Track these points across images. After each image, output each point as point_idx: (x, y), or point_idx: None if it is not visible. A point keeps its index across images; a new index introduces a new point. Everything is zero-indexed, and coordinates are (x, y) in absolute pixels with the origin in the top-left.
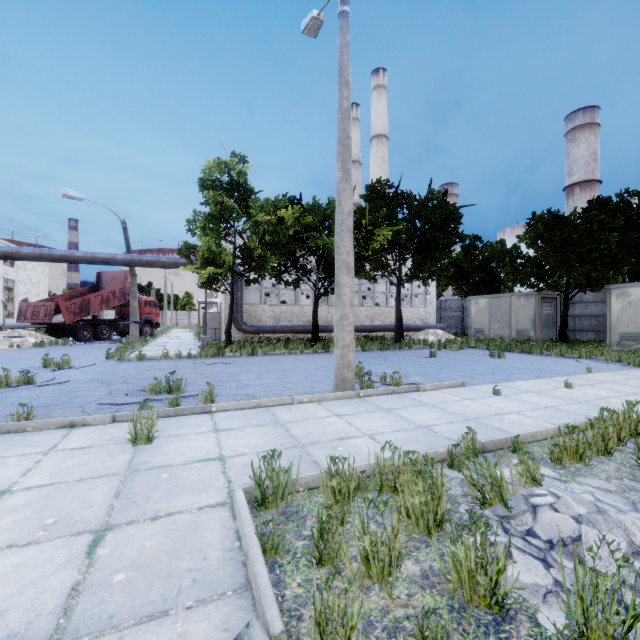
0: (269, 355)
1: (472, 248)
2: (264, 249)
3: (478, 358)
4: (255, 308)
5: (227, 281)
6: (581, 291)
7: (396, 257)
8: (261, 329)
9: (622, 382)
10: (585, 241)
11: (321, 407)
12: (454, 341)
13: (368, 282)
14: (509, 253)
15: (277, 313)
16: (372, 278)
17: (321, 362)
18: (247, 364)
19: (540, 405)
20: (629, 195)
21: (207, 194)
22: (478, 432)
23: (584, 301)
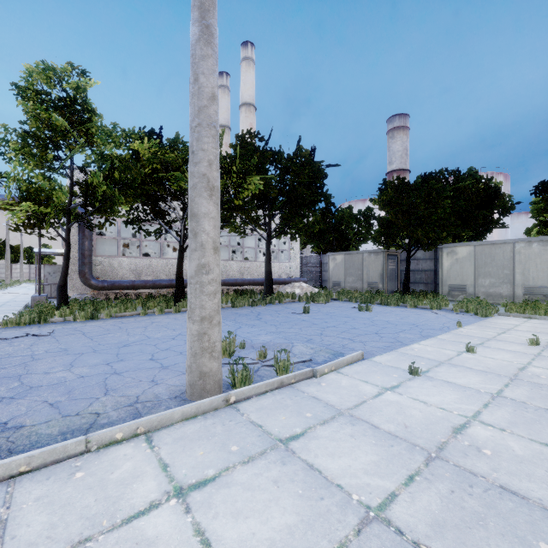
0: (117, 317)
1: (328, 211)
2: (110, 186)
3: (349, 312)
4: (111, 260)
5: (73, 228)
6: (420, 249)
7: (265, 212)
8: (116, 284)
9: (501, 338)
10: (426, 206)
11: (149, 455)
12: (321, 294)
13: (237, 239)
14: (364, 214)
15: (138, 266)
16: (242, 232)
17: (182, 326)
18: (72, 335)
19: (482, 392)
20: (448, 173)
21: (23, 104)
22: (489, 519)
23: (416, 258)
